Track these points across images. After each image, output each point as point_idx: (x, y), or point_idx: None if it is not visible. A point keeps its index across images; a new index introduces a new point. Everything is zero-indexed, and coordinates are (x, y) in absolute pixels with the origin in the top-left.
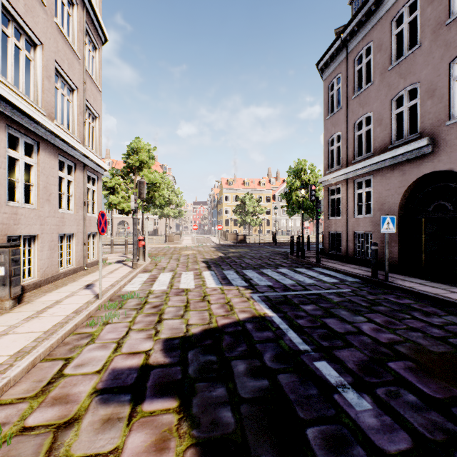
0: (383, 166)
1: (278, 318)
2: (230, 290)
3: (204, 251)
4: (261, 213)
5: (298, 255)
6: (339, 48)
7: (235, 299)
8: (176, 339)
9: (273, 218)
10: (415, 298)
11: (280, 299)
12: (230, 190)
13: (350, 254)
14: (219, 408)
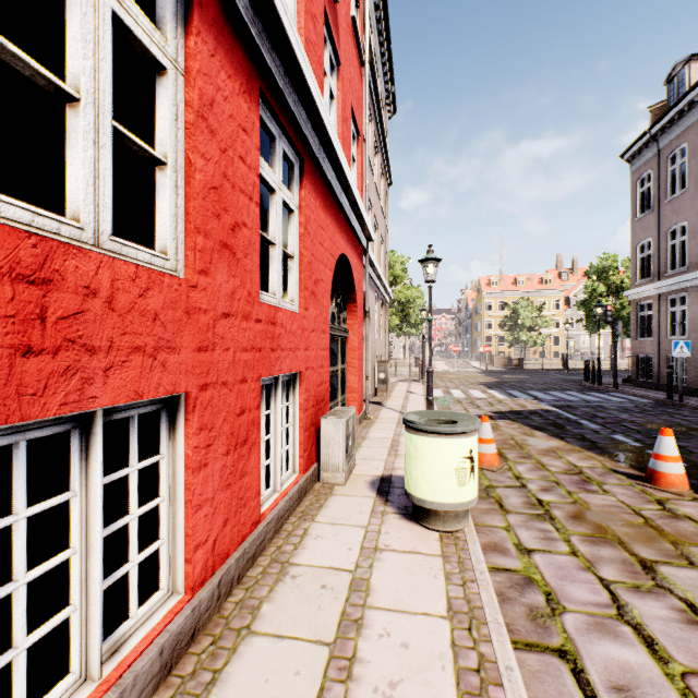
0: (696, 283)
1: (559, 411)
2: (519, 400)
3: (473, 376)
4: (545, 327)
5: (593, 382)
6: (649, 141)
7: (526, 403)
8: (496, 411)
9: (565, 334)
10: (695, 411)
11: (562, 405)
12: (493, 294)
13: (662, 381)
14: (529, 422)
